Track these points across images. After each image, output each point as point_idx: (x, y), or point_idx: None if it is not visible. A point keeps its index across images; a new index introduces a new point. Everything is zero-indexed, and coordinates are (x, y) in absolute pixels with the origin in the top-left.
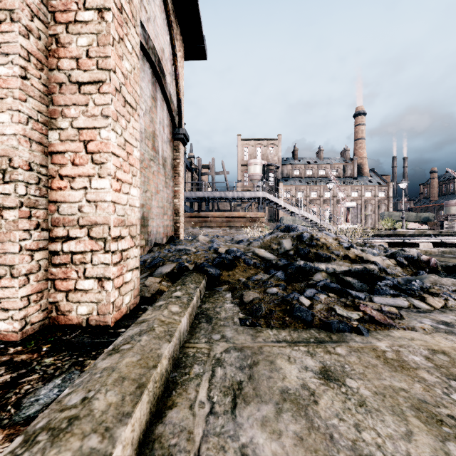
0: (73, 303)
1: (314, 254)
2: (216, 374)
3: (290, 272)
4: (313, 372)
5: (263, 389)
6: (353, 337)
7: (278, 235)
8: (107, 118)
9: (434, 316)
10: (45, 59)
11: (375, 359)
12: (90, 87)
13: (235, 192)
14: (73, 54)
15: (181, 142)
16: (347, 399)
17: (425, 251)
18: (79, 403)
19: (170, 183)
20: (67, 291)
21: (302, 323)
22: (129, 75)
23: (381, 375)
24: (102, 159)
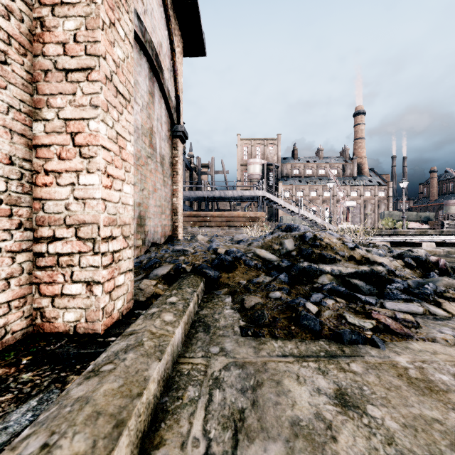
0: (60, 309)
1: (318, 255)
2: (213, 399)
3: (293, 274)
4: (327, 397)
5: (269, 420)
6: (368, 350)
7: (279, 235)
8: (97, 108)
9: (453, 324)
10: (28, 44)
11: (397, 378)
12: (78, 75)
13: (235, 192)
14: (60, 39)
15: (179, 139)
16: (371, 434)
17: (430, 251)
18: (36, 454)
19: (168, 181)
20: (53, 296)
21: (310, 333)
22: (121, 64)
23: (407, 401)
24: (91, 153)
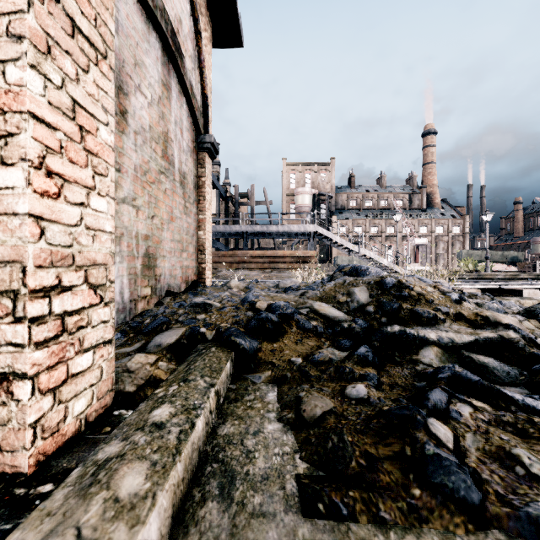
0: None
1: (408, 312)
2: None
3: (378, 346)
4: None
5: None
6: None
7: (345, 280)
8: (20, 41)
9: None
10: None
11: None
12: None
13: (280, 226)
14: None
15: (208, 154)
16: None
17: None
18: None
19: (192, 209)
20: None
21: (461, 514)
22: None
23: None
24: (10, 127)
